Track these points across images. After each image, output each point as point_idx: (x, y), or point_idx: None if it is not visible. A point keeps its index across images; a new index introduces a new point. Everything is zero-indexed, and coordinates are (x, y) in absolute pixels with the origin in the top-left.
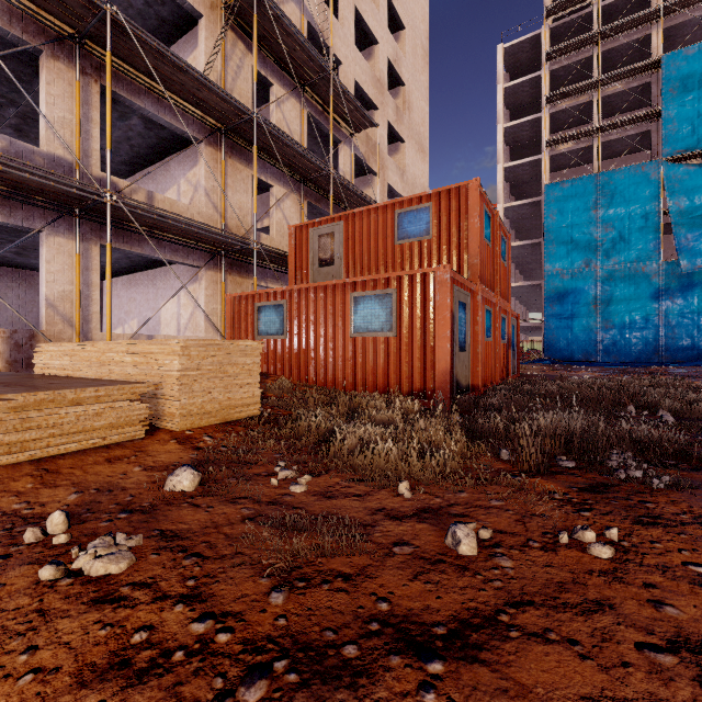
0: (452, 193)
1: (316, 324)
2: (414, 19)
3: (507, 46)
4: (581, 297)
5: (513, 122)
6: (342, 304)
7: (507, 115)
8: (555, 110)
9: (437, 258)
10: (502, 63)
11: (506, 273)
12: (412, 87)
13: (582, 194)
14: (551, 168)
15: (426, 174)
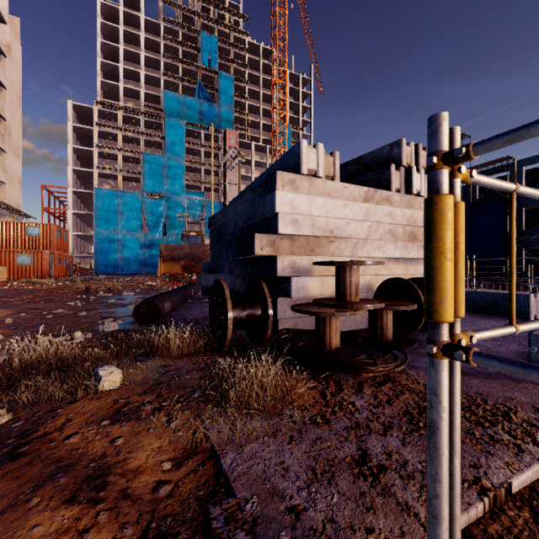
0: (48, 226)
1: (1, 261)
2: (12, 82)
3: (75, 103)
4: (112, 244)
5: (79, 146)
6: (13, 256)
7: (75, 137)
8: (101, 151)
9: (42, 242)
10: (72, 111)
11: (67, 244)
12: (12, 121)
13: (113, 197)
14: (100, 176)
15: (20, 168)
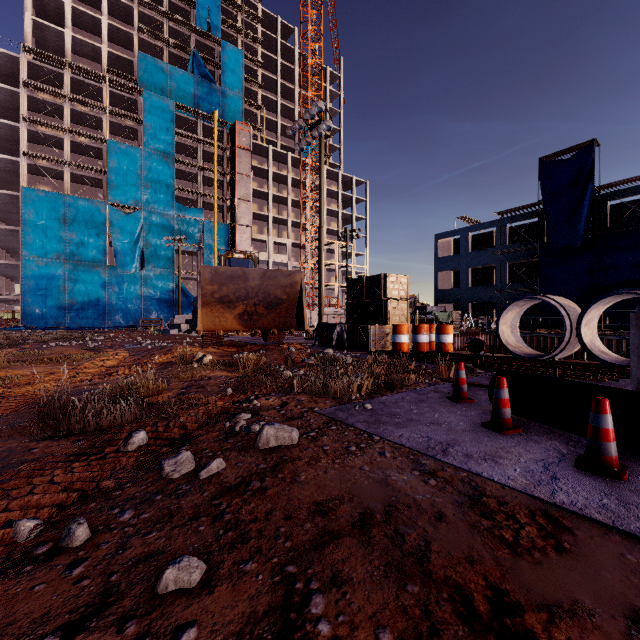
0: None
1: None
2: None
3: None
4: (54, 281)
5: None
6: None
7: None
8: (33, 129)
9: None
10: None
11: None
12: None
13: (55, 205)
14: (31, 171)
15: None
